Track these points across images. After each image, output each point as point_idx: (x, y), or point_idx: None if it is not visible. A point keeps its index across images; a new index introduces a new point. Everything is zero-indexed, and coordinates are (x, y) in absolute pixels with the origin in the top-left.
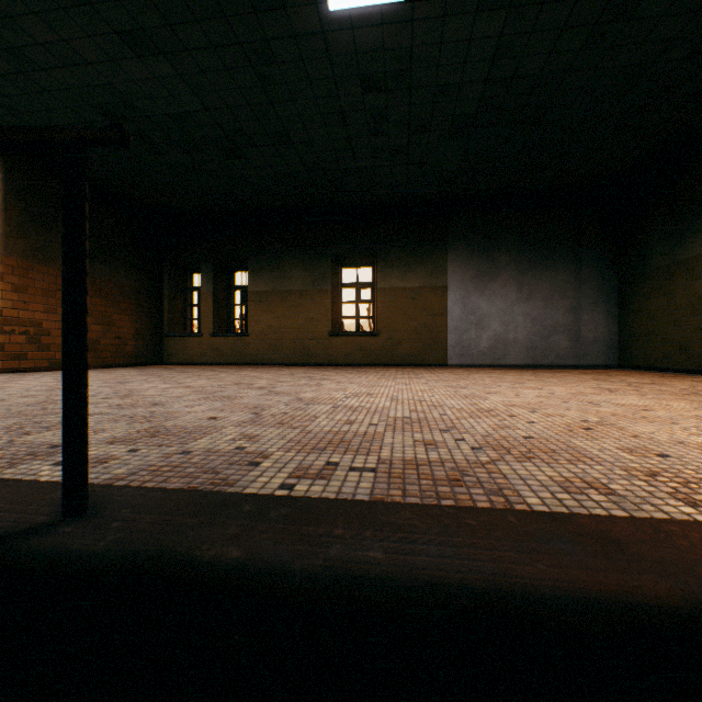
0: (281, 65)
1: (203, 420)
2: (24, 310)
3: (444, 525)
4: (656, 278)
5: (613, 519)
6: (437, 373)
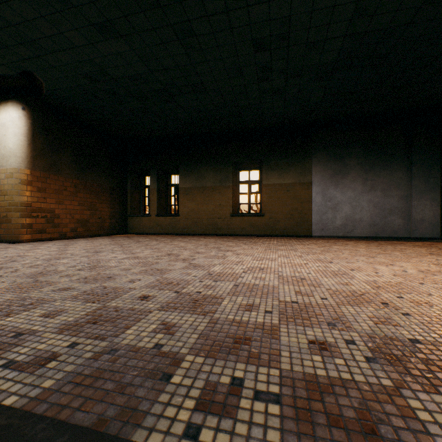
0: (198, 37)
1: (137, 300)
2: (44, 203)
3: None
4: None
5: None
6: (306, 244)
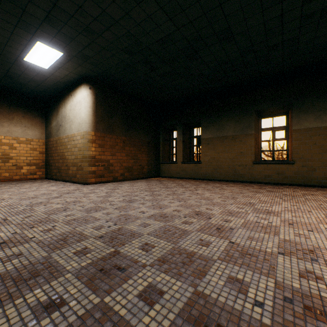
0: None
1: None
2: (103, 155)
3: None
4: None
5: None
6: None
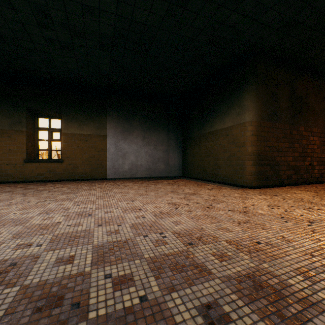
0: None
1: None
2: None
3: None
4: (195, 140)
5: None
6: (92, 189)
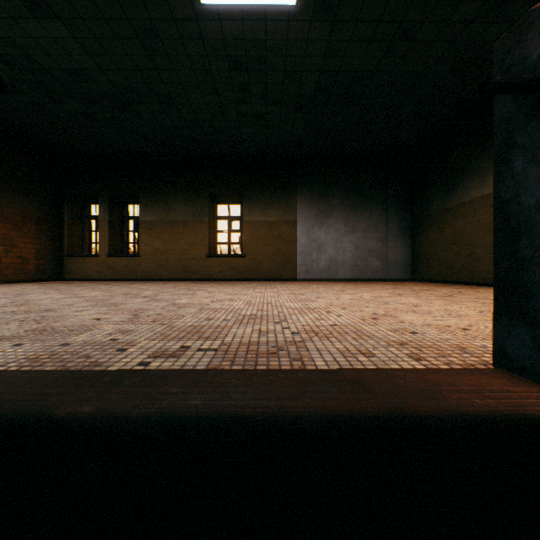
0: (163, 40)
1: (88, 321)
2: None
3: (253, 381)
4: (434, 219)
5: (366, 370)
6: (287, 285)
